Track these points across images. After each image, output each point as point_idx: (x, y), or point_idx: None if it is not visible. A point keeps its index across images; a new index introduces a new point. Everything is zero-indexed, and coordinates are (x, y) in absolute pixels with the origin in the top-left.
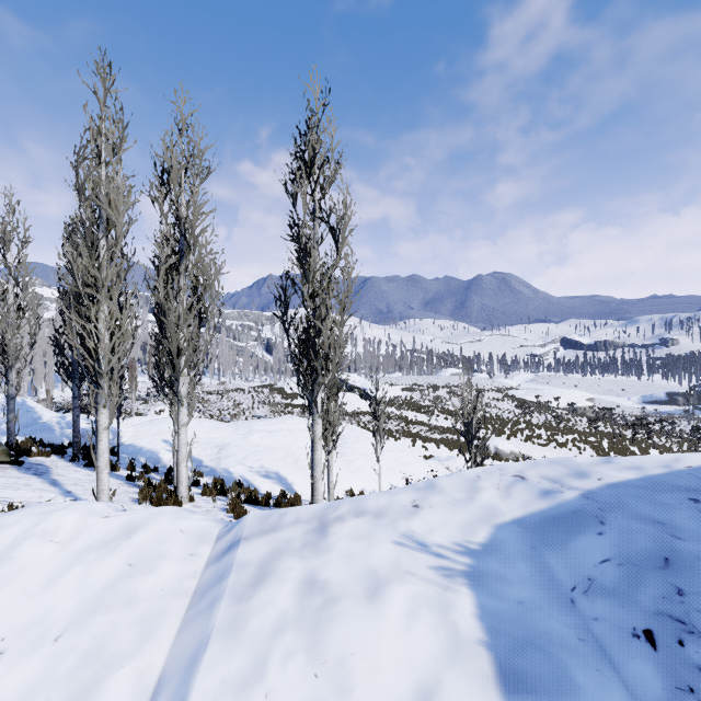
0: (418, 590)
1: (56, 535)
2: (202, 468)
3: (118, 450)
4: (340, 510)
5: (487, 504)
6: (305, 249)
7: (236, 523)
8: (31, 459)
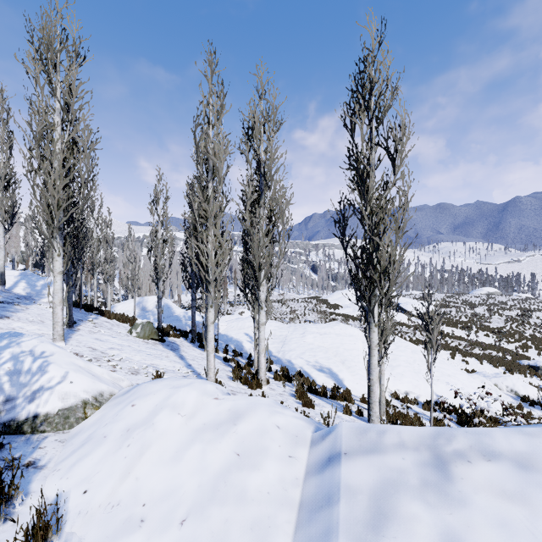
0: None
1: (182, 408)
2: (271, 357)
3: (218, 338)
4: (456, 443)
5: None
6: (363, 173)
7: (328, 429)
8: (169, 339)
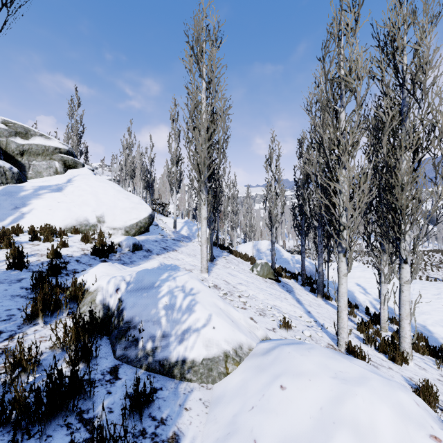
0: None
1: (374, 442)
2: (394, 315)
3: (328, 285)
4: None
5: None
6: None
7: None
8: (282, 279)
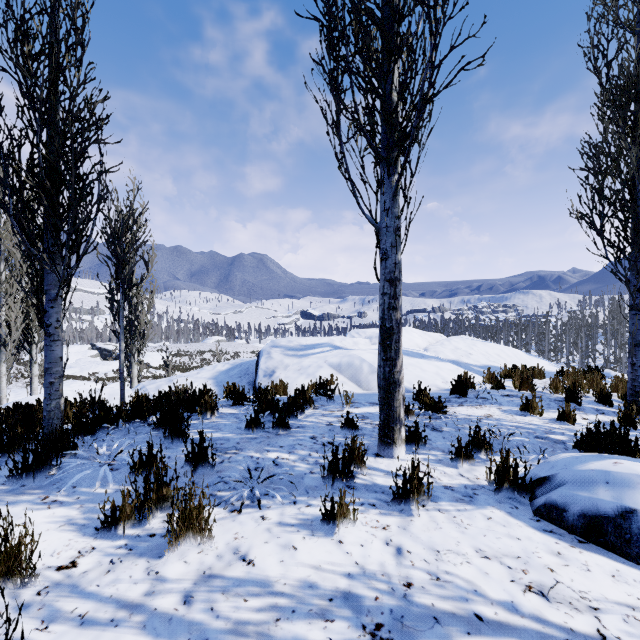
0: (201, 382)
1: (69, 395)
2: None
3: None
4: (175, 377)
5: (218, 369)
6: None
7: (138, 385)
8: None
